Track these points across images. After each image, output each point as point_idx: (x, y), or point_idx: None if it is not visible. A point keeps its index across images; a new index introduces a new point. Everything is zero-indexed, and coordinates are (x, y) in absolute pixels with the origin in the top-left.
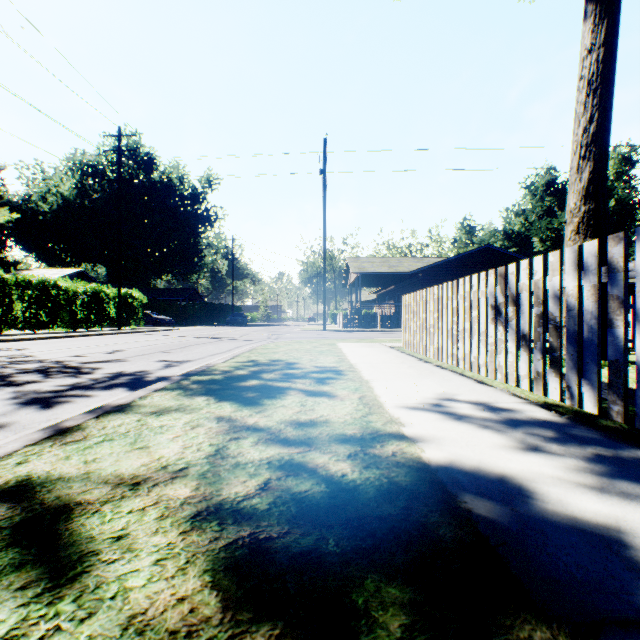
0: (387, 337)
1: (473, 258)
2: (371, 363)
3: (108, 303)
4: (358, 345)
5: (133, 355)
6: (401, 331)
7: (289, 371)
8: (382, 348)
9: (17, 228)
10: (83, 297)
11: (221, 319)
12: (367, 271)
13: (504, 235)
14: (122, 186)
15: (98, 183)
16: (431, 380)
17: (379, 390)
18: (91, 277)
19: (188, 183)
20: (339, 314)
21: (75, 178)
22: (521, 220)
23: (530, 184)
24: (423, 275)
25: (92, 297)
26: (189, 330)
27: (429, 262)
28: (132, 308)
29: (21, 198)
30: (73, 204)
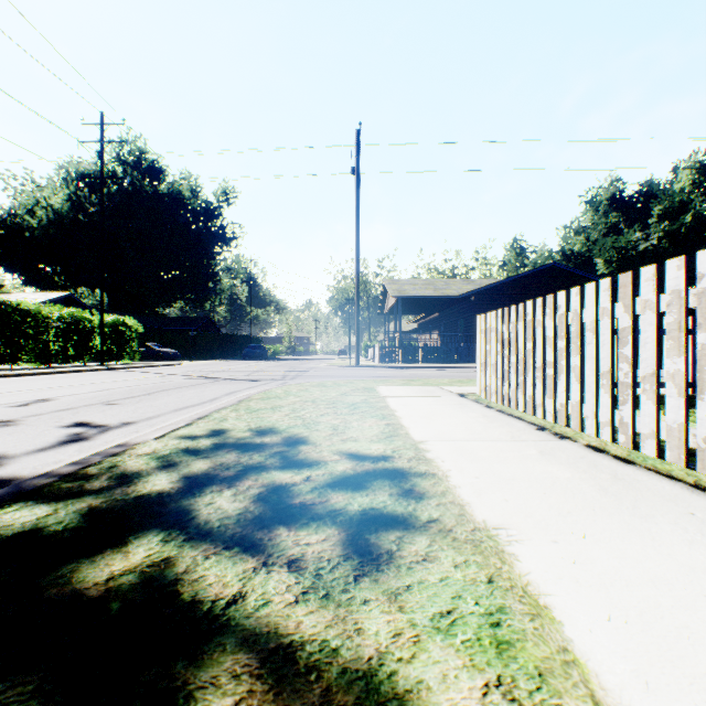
0: (439, 375)
1: (535, 279)
2: (454, 440)
3: (92, 332)
4: (409, 391)
5: (48, 410)
6: (452, 367)
7: (276, 476)
8: (449, 397)
9: (1, 246)
10: (57, 325)
11: (237, 352)
12: (408, 294)
13: (562, 256)
14: (124, 199)
15: (96, 195)
16: (678, 531)
17: (591, 641)
18: (81, 302)
19: (201, 196)
20: (375, 346)
21: (69, 189)
22: (582, 239)
23: (592, 198)
24: (476, 299)
25: (70, 325)
26: (192, 365)
27: (482, 284)
28: (124, 339)
29: (6, 212)
30: (66, 219)
